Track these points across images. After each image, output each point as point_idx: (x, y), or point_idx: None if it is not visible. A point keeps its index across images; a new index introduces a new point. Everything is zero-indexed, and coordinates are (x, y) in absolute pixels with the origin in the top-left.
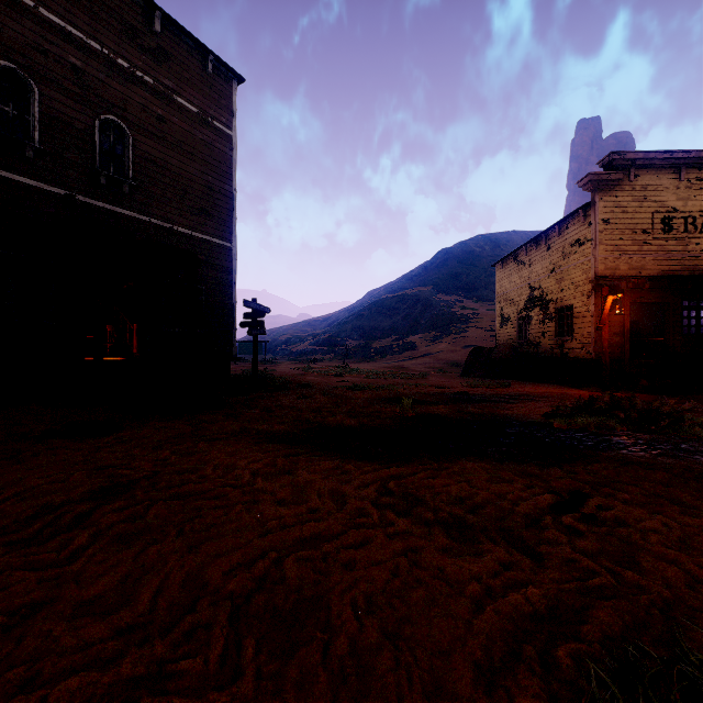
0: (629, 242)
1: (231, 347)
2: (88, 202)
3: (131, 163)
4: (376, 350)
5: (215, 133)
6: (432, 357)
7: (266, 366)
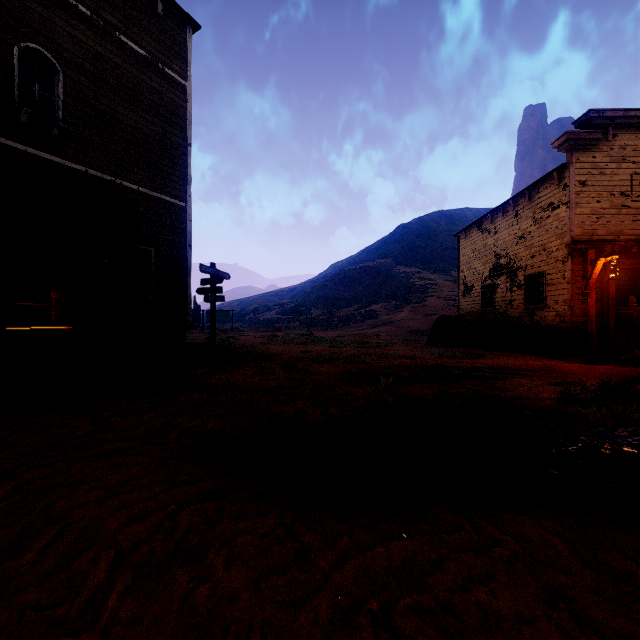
0: (607, 205)
1: (185, 315)
2: (4, 143)
3: (61, 102)
4: (339, 319)
5: (167, 81)
6: (394, 325)
7: (232, 334)
